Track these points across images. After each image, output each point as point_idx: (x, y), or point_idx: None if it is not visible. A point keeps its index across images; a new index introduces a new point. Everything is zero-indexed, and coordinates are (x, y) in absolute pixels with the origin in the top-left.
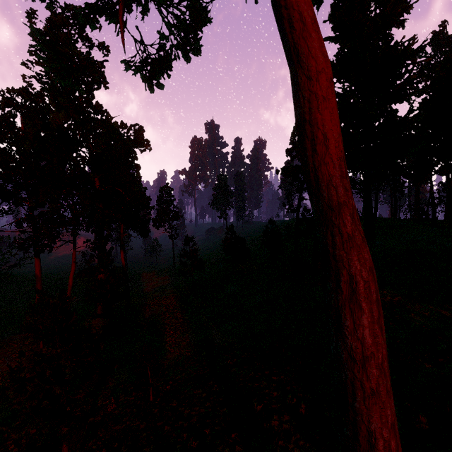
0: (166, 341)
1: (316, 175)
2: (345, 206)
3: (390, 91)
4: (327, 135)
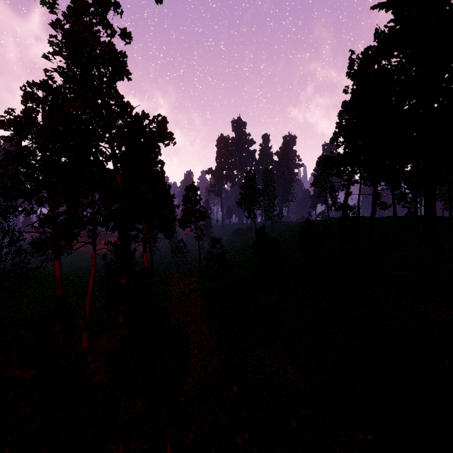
0: (189, 363)
1: None
2: None
3: None
4: None
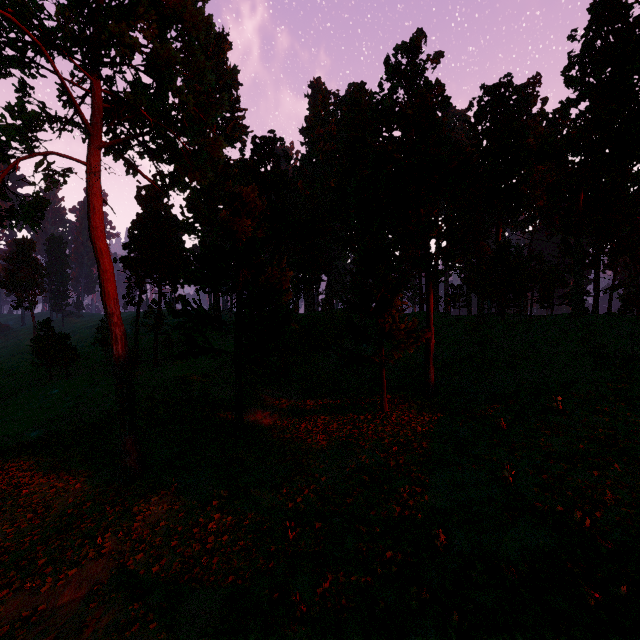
0: None
1: (106, 304)
2: (115, 314)
3: None
4: (110, 291)
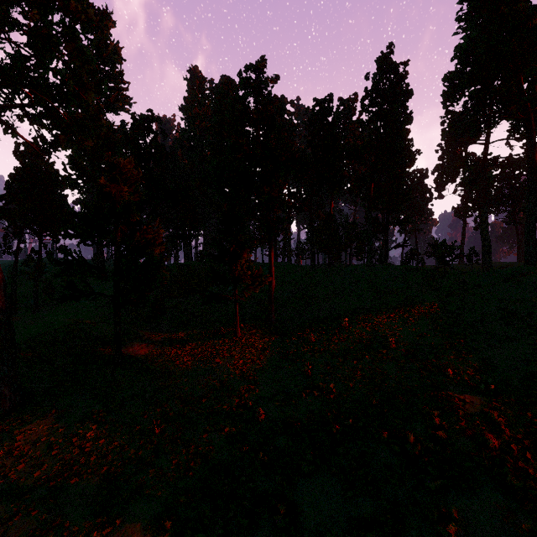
0: None
1: None
2: None
3: None
4: None
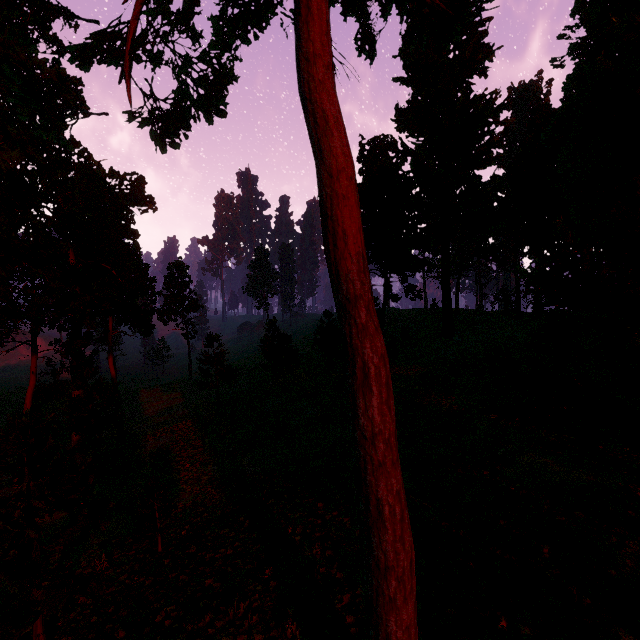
0: (180, 477)
1: (337, 269)
2: (361, 299)
3: (472, 153)
4: (346, 231)
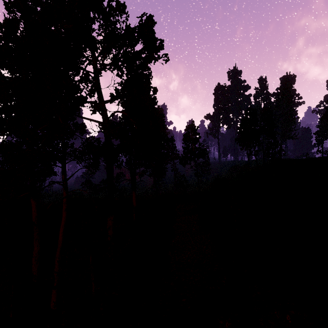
0: None
1: None
2: None
3: None
4: None
